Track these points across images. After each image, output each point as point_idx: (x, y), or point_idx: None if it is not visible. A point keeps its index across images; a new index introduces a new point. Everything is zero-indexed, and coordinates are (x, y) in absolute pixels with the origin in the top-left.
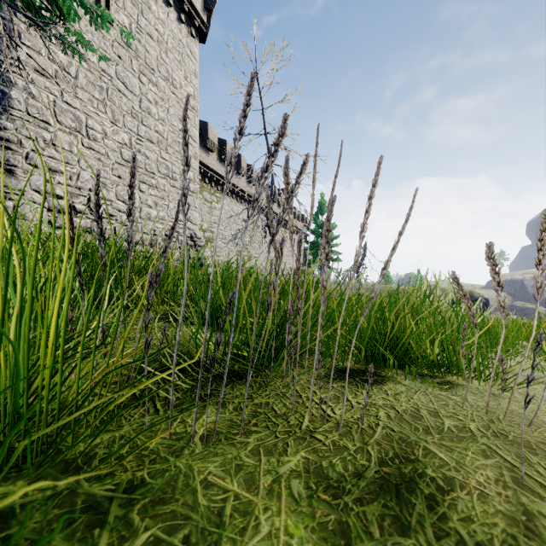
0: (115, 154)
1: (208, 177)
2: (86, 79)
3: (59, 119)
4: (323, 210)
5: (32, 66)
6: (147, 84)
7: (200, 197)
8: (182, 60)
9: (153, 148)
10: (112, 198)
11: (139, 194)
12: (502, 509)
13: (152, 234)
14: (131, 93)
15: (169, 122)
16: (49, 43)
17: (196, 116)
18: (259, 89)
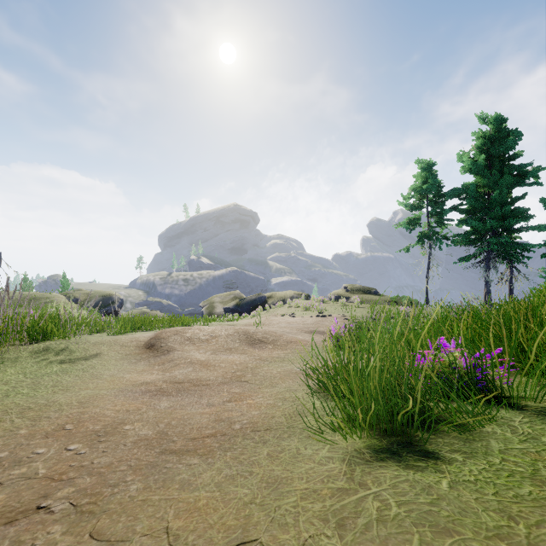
0: None
1: None
2: None
3: None
4: None
5: None
6: None
7: None
8: None
9: None
10: None
11: None
12: (64, 348)
13: None
14: None
15: None
16: None
17: None
18: None
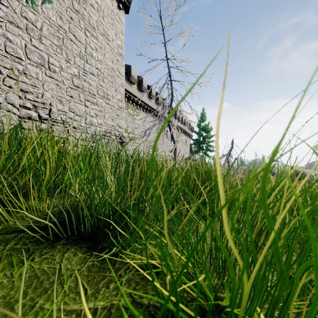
0: (68, 82)
1: (131, 99)
2: (48, 31)
3: (29, 56)
4: (204, 119)
5: (9, 20)
6: (90, 37)
7: (126, 112)
8: (113, 23)
9: (94, 79)
10: (66, 110)
11: (85, 108)
12: None
13: (93, 134)
14: (79, 42)
15: (105, 62)
16: (22, 5)
17: (123, 59)
18: (162, 27)
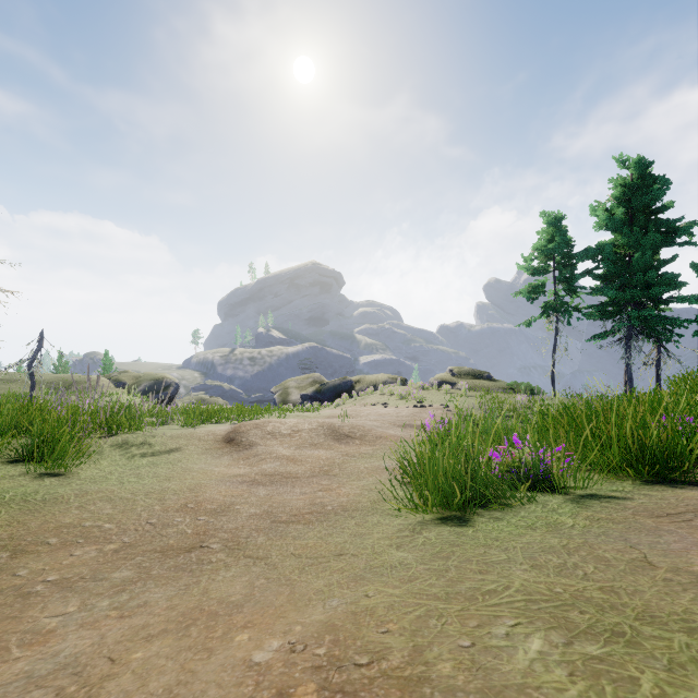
0: None
1: None
2: None
3: None
4: None
5: None
6: None
7: None
8: None
9: None
10: None
11: None
12: (143, 441)
13: None
14: None
15: None
16: None
17: None
18: None
